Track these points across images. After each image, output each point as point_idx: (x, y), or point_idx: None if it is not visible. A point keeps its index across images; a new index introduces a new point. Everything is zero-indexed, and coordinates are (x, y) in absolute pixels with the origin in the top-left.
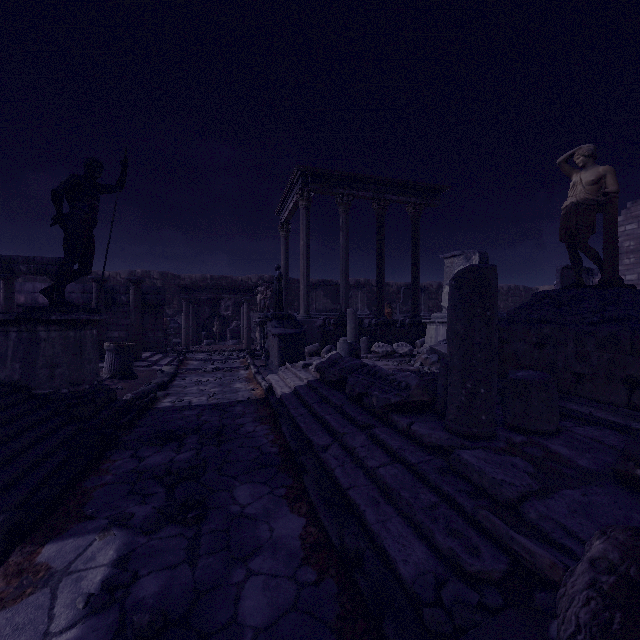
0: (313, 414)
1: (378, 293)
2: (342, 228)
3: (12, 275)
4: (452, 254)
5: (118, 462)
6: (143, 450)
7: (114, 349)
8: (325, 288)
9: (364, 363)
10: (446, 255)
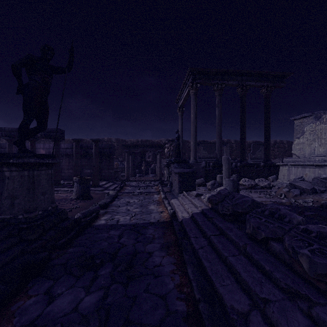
0: (213, 248)
1: (241, 146)
2: (217, 105)
3: (34, 139)
4: (302, 116)
5: (30, 300)
6: (60, 282)
7: (78, 181)
8: (204, 145)
9: (254, 200)
10: (296, 117)
